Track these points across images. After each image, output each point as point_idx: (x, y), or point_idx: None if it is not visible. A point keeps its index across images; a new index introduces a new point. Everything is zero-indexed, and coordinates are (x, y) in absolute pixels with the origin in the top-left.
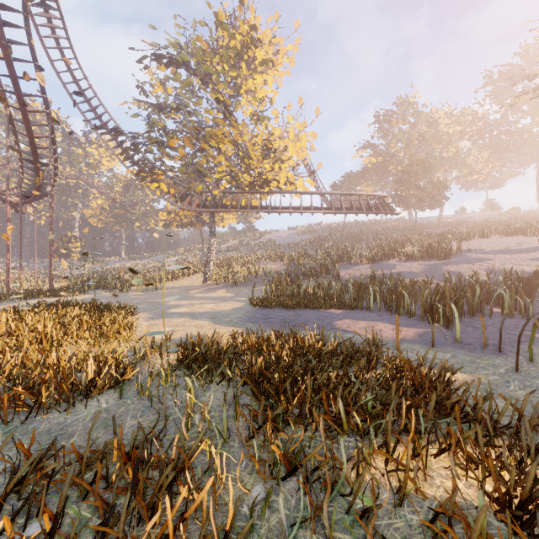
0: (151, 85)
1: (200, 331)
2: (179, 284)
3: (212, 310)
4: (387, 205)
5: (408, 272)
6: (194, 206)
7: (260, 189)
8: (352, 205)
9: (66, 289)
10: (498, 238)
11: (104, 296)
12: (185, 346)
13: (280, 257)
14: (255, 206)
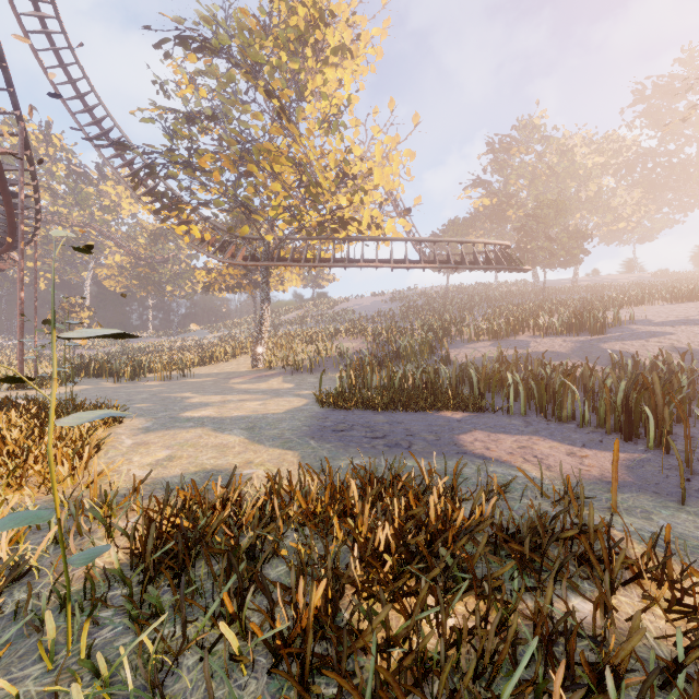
0: (177, 85)
1: (220, 458)
2: (219, 369)
3: (254, 412)
4: (513, 259)
5: (550, 352)
6: (239, 259)
7: (333, 233)
8: (464, 258)
9: (45, 377)
10: (665, 305)
11: (102, 387)
12: (147, 523)
13: (361, 331)
14: (326, 259)
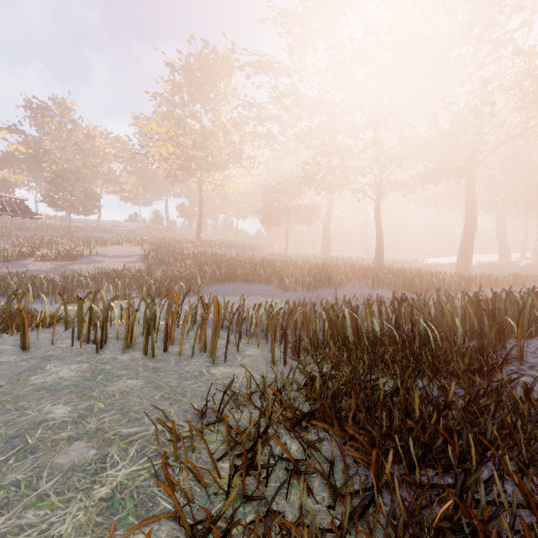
0: None
1: None
2: None
3: None
4: (27, 209)
5: (38, 270)
6: None
7: None
8: None
9: None
10: (126, 247)
11: None
12: None
13: None
14: None
